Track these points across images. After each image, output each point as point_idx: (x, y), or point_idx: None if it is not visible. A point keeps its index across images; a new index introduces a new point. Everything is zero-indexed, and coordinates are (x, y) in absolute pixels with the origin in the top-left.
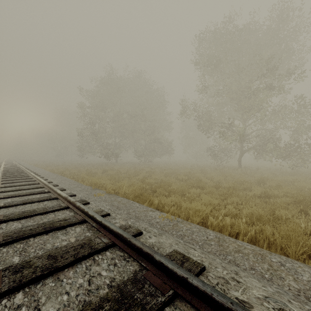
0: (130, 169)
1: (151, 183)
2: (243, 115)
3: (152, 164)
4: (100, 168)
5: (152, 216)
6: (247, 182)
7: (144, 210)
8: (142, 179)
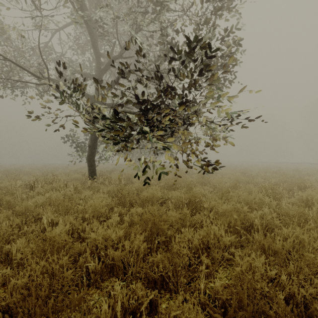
0: None
1: None
2: None
3: None
4: None
5: None
6: None
7: None
8: None
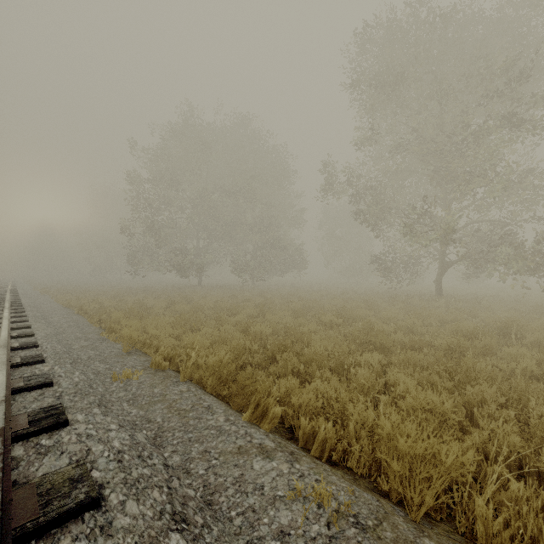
0: (224, 300)
1: (265, 334)
2: (448, 193)
3: (267, 290)
4: (165, 298)
5: (264, 490)
6: (483, 335)
7: (237, 446)
8: (245, 324)
